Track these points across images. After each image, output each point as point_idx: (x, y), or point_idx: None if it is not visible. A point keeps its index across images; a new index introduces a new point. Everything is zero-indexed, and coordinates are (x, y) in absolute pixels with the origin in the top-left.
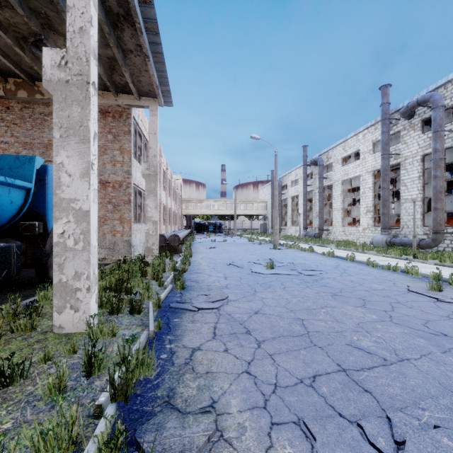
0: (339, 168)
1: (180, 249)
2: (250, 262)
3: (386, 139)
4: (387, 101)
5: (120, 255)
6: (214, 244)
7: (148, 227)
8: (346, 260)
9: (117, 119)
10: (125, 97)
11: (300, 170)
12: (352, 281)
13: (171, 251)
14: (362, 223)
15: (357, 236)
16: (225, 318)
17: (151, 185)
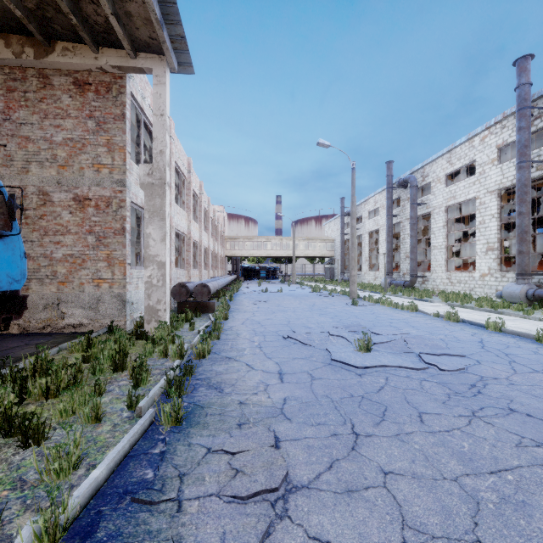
0: (441, 189)
1: (212, 306)
2: (323, 331)
3: (526, 138)
4: (527, 81)
5: (108, 318)
6: (266, 296)
7: (150, 273)
8: (486, 328)
9: (102, 96)
10: (111, 53)
11: (381, 196)
12: None
13: (197, 310)
14: (480, 266)
15: (471, 286)
16: None
17: (156, 201)
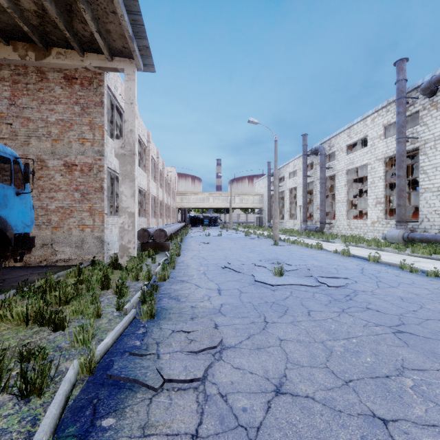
0: (343, 156)
1: (168, 246)
2: (251, 263)
3: (403, 120)
4: (404, 77)
5: (90, 254)
6: (208, 239)
7: (122, 220)
8: (368, 260)
9: (86, 88)
10: (94, 57)
11: (299, 161)
12: (403, 298)
13: (156, 249)
14: (371, 216)
15: (365, 231)
16: (215, 416)
17: (127, 167)
